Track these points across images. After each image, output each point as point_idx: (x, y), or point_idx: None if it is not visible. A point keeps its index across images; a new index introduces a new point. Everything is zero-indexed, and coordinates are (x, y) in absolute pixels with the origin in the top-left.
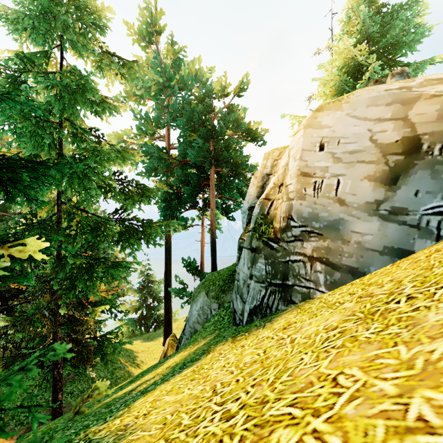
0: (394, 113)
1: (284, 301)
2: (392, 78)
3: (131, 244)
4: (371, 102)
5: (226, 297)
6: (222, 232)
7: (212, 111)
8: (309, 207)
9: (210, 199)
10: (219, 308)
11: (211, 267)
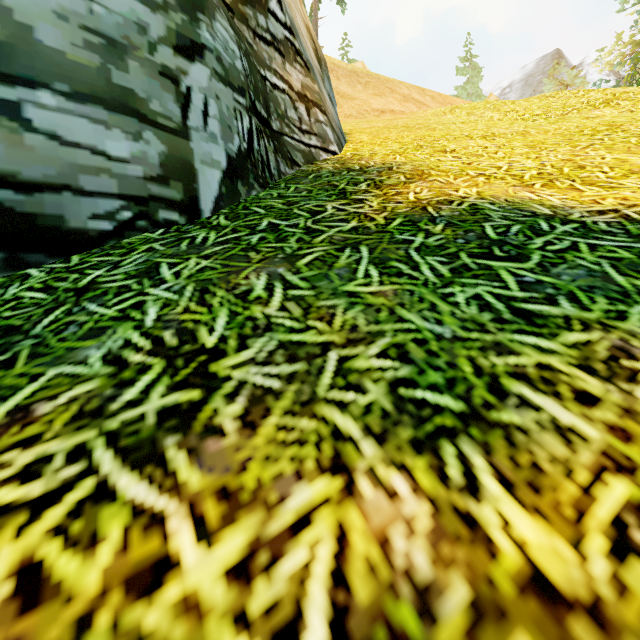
0: None
1: (286, 158)
2: None
3: None
4: None
5: None
6: None
7: None
8: (288, 7)
9: None
10: None
11: None
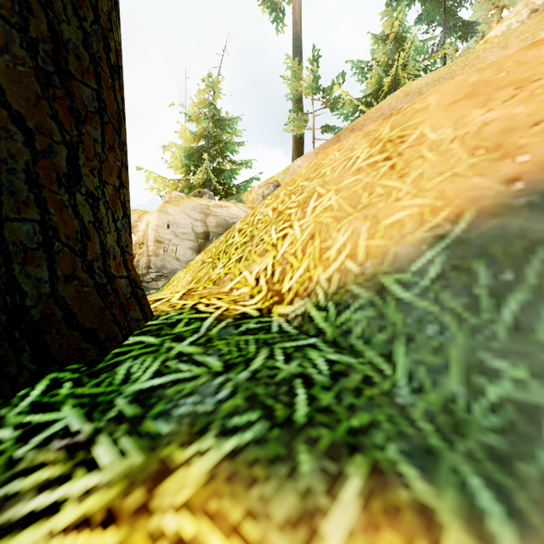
0: (202, 218)
1: None
2: (205, 195)
3: None
4: (193, 209)
5: None
6: None
7: None
8: (161, 261)
9: None
10: None
11: None
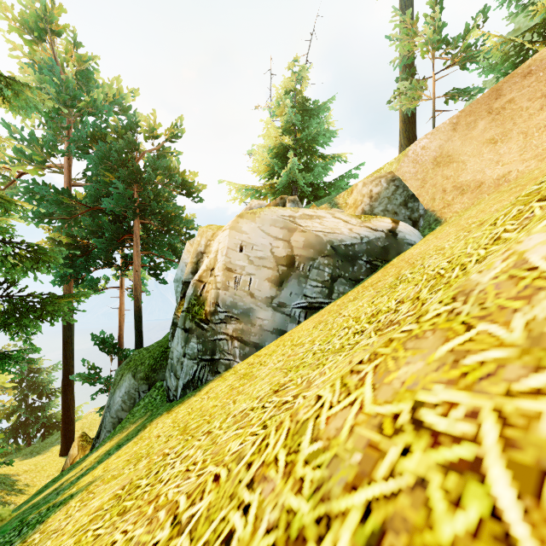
0: (284, 236)
1: (212, 373)
2: (288, 203)
3: (26, 328)
4: (273, 223)
5: (158, 376)
6: (149, 294)
7: (136, 150)
8: (231, 297)
9: (134, 258)
10: (150, 389)
11: (135, 342)
